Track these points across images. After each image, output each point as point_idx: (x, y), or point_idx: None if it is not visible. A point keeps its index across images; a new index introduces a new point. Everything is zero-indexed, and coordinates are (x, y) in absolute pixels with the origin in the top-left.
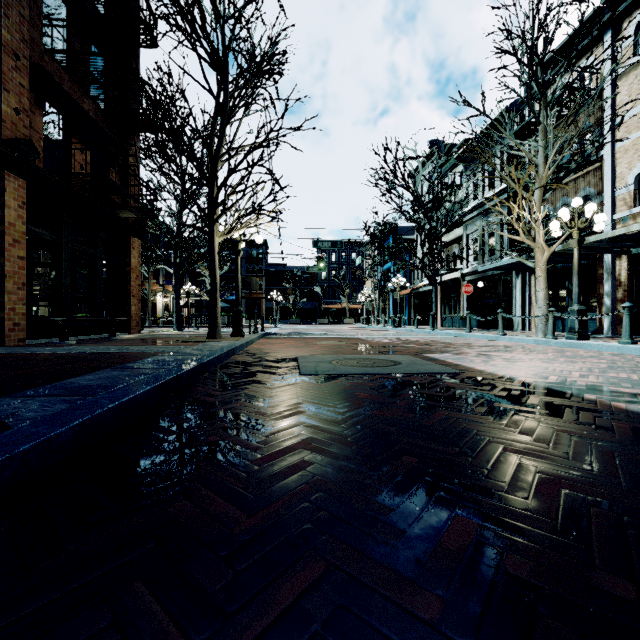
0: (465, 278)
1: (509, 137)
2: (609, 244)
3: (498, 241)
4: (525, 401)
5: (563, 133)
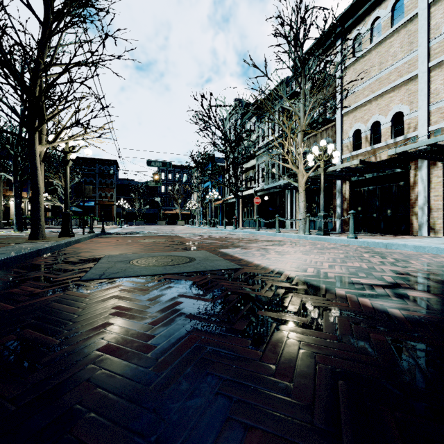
0: (257, 194)
1: (282, 95)
2: (340, 173)
3: (277, 169)
4: (288, 303)
5: (315, 95)
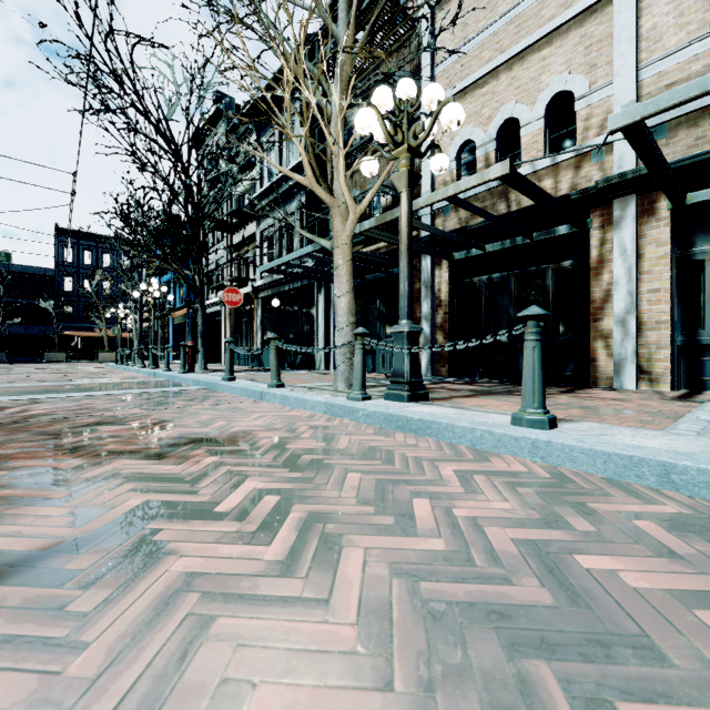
0: (258, 294)
1: None
2: (438, 229)
3: (297, 240)
4: None
5: None
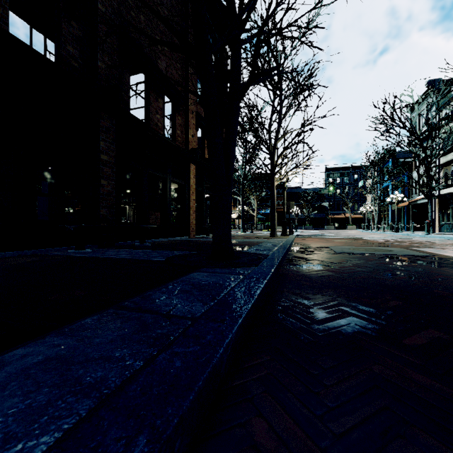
0: None
1: None
2: None
3: None
4: None
5: None
